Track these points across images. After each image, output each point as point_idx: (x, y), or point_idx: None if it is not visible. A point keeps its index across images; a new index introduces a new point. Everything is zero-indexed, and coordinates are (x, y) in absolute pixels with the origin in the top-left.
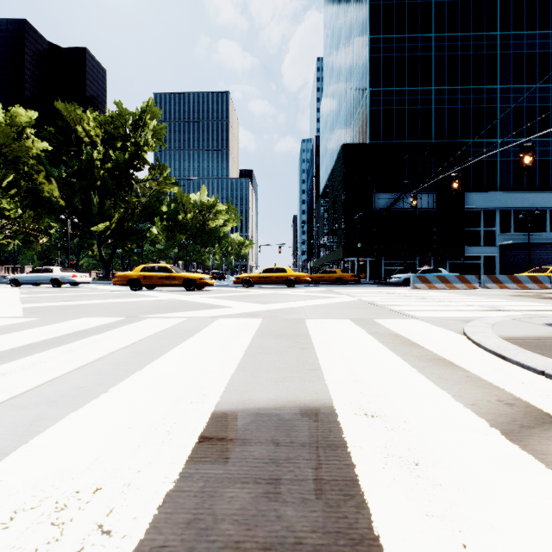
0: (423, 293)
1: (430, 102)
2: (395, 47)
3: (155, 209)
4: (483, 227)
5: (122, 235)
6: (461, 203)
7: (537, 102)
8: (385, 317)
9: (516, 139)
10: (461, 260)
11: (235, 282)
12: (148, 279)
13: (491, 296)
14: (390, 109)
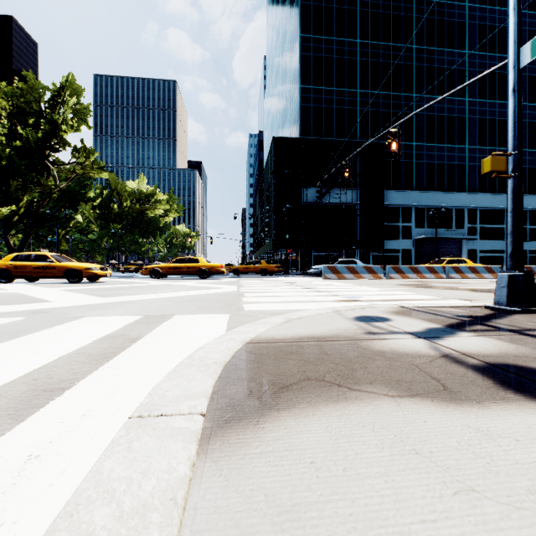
0: (322, 283)
1: (356, 103)
2: (324, 48)
3: (76, 194)
4: (401, 222)
5: (34, 222)
6: (381, 199)
7: (446, 112)
8: (203, 312)
9: (428, 144)
10: (382, 253)
11: (142, 273)
12: (21, 270)
13: (379, 285)
14: (319, 107)
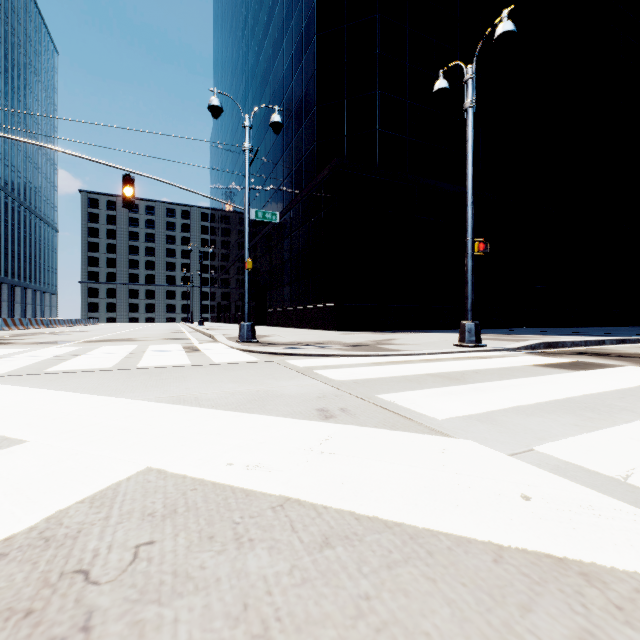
0: None
1: None
2: None
3: None
4: None
5: None
6: None
7: None
8: (272, 366)
9: None
10: None
11: None
12: None
13: None
14: None
